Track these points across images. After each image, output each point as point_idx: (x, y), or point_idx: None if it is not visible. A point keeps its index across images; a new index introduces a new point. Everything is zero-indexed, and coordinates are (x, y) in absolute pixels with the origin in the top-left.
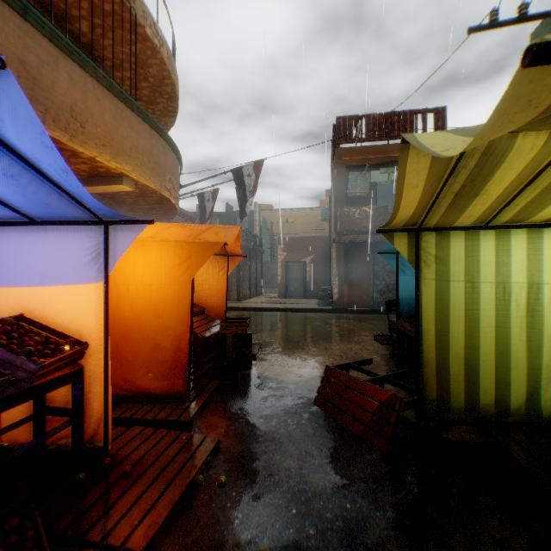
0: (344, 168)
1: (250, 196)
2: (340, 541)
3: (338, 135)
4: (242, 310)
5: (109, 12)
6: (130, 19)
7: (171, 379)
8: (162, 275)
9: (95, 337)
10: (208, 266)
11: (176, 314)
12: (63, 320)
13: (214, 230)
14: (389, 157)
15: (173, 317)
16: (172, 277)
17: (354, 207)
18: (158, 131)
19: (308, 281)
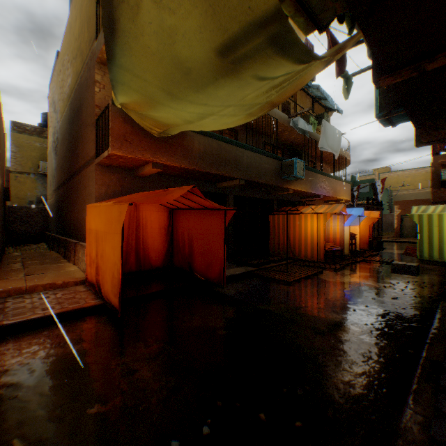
0: (438, 166)
1: (378, 193)
2: (400, 259)
3: (433, 149)
4: None
5: (338, 158)
6: (345, 160)
7: (363, 246)
8: (361, 224)
9: (356, 234)
10: None
11: (365, 232)
12: (350, 231)
13: (371, 213)
14: None
15: (364, 233)
16: (364, 225)
17: (441, 189)
18: (349, 183)
19: None
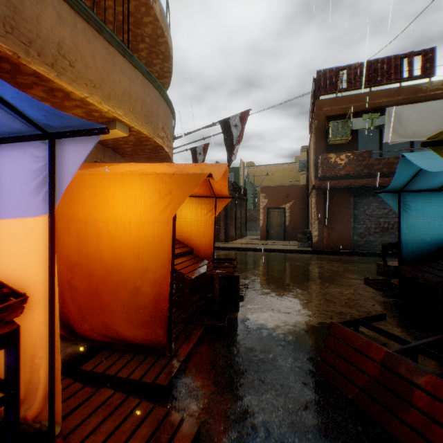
0: (325, 118)
1: (236, 144)
2: None
3: (319, 88)
4: (229, 250)
5: None
6: None
7: (151, 327)
8: (141, 212)
9: (41, 285)
10: (197, 208)
11: (156, 256)
12: (7, 263)
13: (200, 167)
14: (371, 103)
15: (153, 258)
16: (152, 214)
17: (336, 153)
18: (151, 80)
19: (287, 225)
